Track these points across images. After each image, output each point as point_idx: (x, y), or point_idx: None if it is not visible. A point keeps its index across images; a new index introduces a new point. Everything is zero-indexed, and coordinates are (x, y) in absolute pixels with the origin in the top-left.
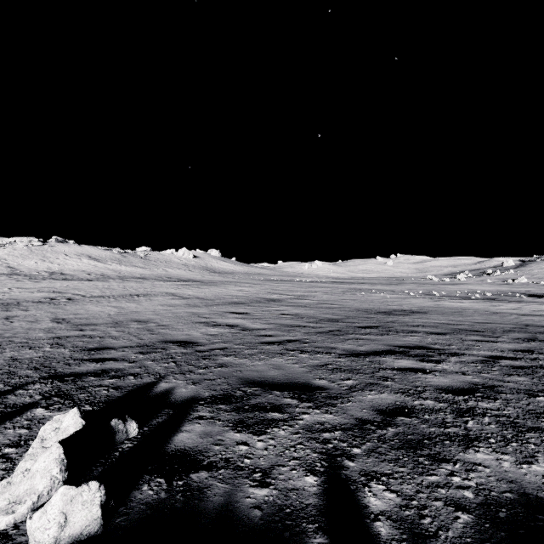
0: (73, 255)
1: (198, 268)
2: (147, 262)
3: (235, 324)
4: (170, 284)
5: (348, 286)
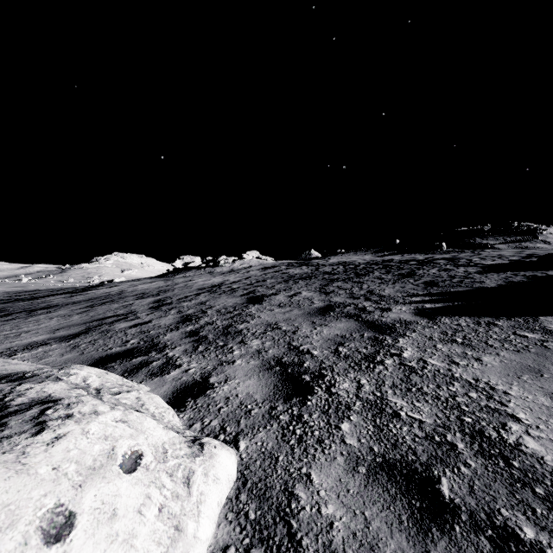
0: None
1: None
2: None
3: None
4: None
5: None
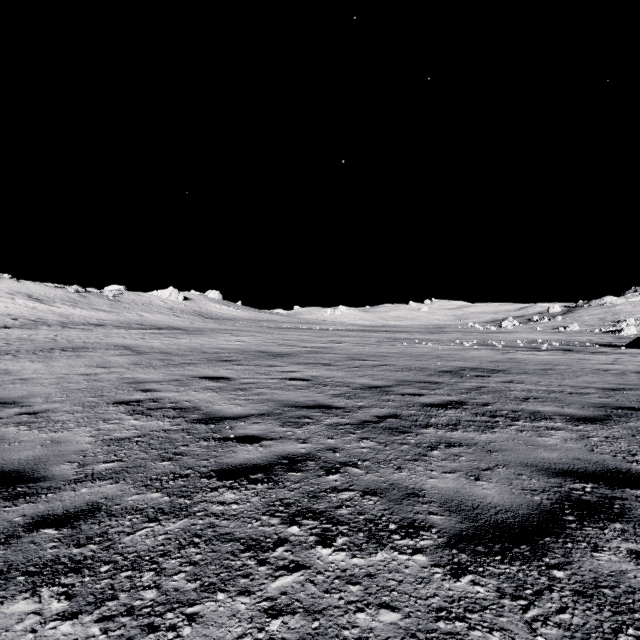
0: (3, 293)
1: (188, 312)
2: (116, 304)
3: (195, 404)
4: (134, 332)
5: (382, 334)
